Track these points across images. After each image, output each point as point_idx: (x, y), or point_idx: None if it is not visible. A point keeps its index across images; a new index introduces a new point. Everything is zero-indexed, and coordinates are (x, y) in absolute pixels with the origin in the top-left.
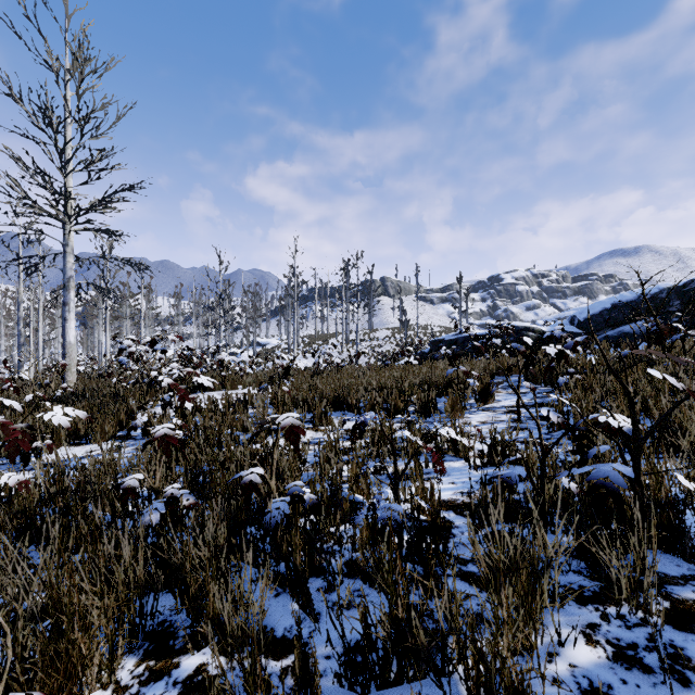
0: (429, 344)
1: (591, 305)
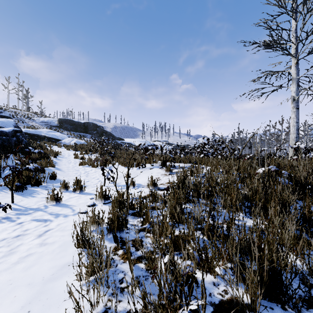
0: None
1: (3, 123)
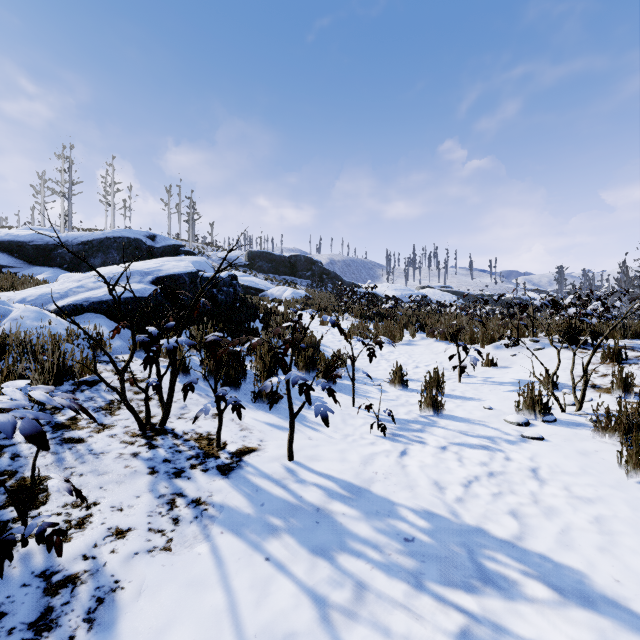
0: (187, 280)
1: (202, 264)
